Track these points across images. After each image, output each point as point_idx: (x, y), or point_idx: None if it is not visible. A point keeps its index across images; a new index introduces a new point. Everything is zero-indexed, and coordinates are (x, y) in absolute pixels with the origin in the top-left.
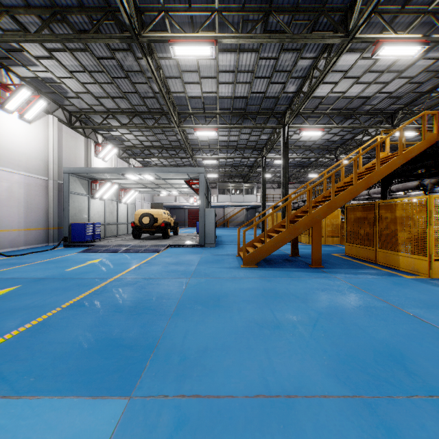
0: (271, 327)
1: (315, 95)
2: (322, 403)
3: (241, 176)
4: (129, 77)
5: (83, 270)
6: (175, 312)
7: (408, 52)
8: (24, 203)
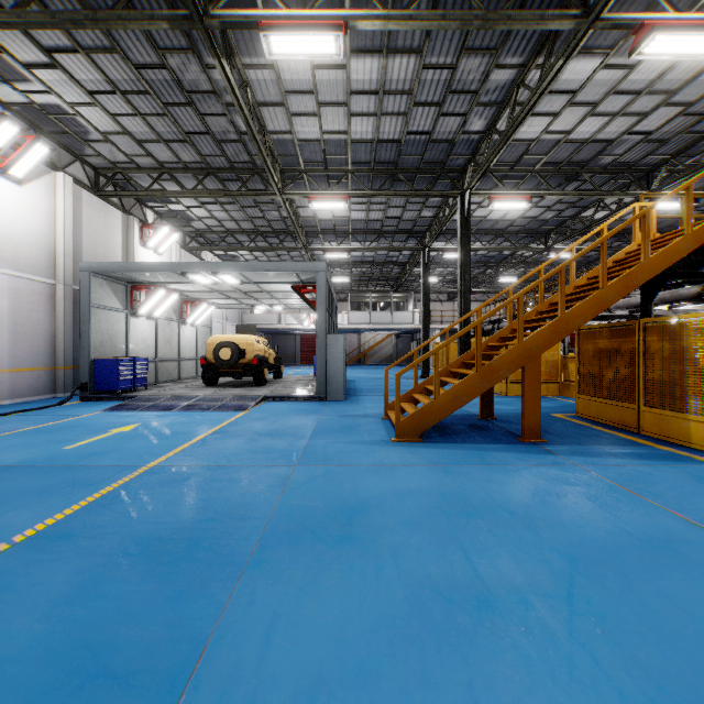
0: (471, 604)
1: (517, 136)
2: None
3: (387, 281)
4: (193, 104)
5: (96, 448)
6: (256, 556)
7: (697, 47)
8: (10, 324)
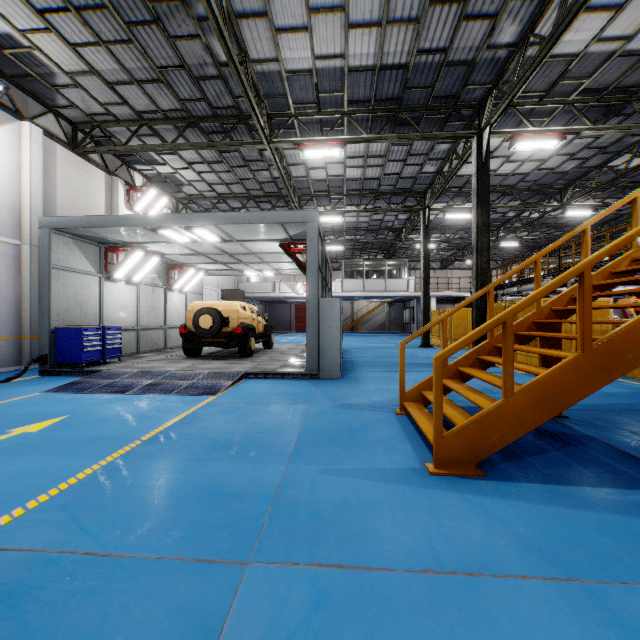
0: None
1: (557, 50)
2: None
3: (380, 249)
4: (160, 22)
5: None
6: None
7: None
8: None
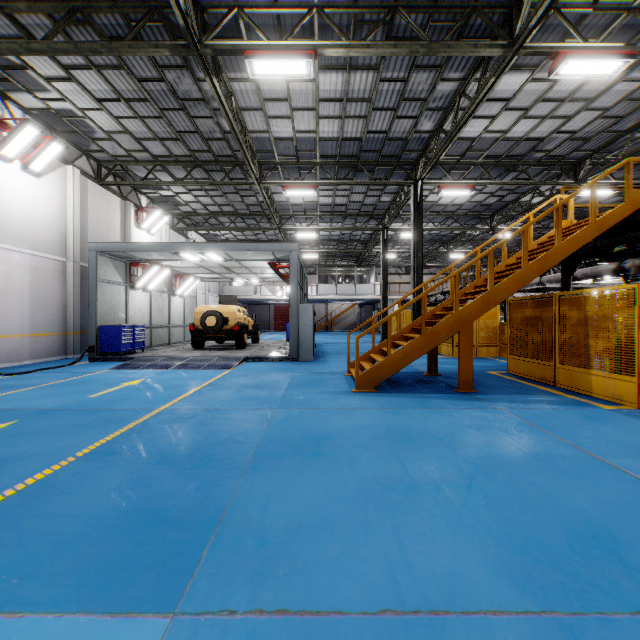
0: (401, 489)
1: (461, 135)
2: (490, 625)
3: (351, 257)
4: (185, 109)
5: (114, 397)
6: (252, 464)
7: (603, 69)
8: (30, 296)
